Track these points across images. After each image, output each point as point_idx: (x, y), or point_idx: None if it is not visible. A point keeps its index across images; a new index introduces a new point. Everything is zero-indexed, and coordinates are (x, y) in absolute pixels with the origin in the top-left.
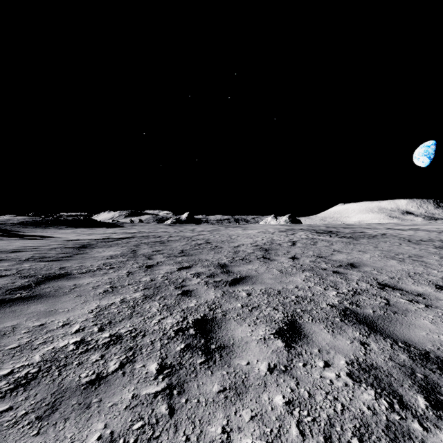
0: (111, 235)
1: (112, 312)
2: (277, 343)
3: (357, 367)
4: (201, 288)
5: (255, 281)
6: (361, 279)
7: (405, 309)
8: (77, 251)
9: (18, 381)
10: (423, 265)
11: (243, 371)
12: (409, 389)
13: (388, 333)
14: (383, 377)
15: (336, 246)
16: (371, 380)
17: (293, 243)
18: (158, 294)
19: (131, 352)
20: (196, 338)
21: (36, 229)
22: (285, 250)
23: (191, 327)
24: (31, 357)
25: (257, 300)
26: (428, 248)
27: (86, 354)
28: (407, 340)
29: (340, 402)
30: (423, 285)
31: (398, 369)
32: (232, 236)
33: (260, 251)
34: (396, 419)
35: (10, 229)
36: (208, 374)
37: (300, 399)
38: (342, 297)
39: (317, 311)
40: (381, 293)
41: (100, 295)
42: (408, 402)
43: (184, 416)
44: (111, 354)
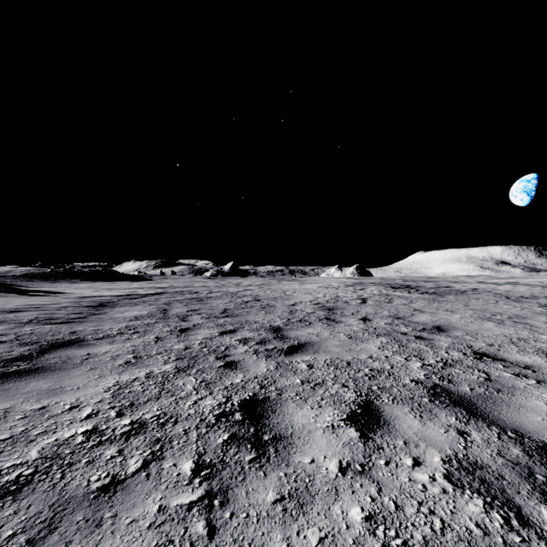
0: (136, 291)
1: (135, 390)
2: (350, 433)
3: (457, 466)
4: (249, 359)
5: (318, 349)
6: (452, 347)
7: (511, 385)
8: (93, 311)
9: (6, 486)
10: (528, 328)
11: (307, 472)
12: (528, 497)
13: (493, 418)
14: (492, 480)
15: (416, 304)
16: (477, 484)
17: (363, 301)
18: (194, 366)
19: (159, 446)
20: (243, 426)
21: (43, 283)
22: (354, 310)
23: (237, 410)
24: (26, 453)
25: (321, 374)
26: (531, 306)
27: (99, 449)
28: (518, 428)
29: (438, 517)
30: (531, 354)
31: (511, 468)
32: (286, 291)
33: (322, 311)
34: (517, 542)
35: (10, 283)
36: (260, 477)
37: (385, 513)
38: (429, 370)
39: (398, 389)
40: (479, 364)
41: (120, 367)
42: (529, 516)
43: (228, 538)
44: (132, 449)
